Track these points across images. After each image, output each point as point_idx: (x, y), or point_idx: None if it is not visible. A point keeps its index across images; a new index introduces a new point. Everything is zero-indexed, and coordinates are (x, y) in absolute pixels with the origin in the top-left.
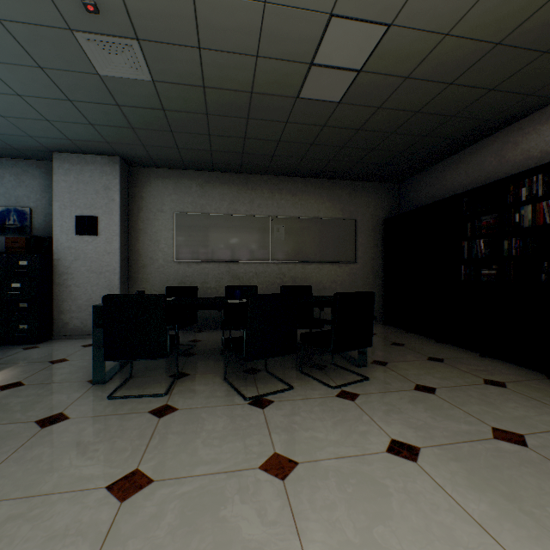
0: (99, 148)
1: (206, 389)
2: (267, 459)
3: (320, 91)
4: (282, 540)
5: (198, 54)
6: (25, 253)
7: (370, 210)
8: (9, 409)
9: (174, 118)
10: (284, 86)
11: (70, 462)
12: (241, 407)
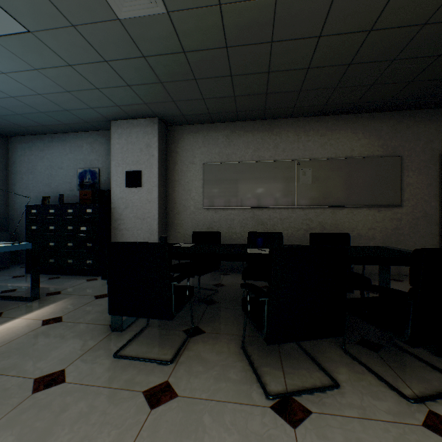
0: (140, 111)
1: (218, 362)
2: None
3: None
4: None
5: None
6: (91, 203)
7: (421, 143)
8: (29, 353)
9: (195, 60)
10: None
11: None
12: (259, 414)
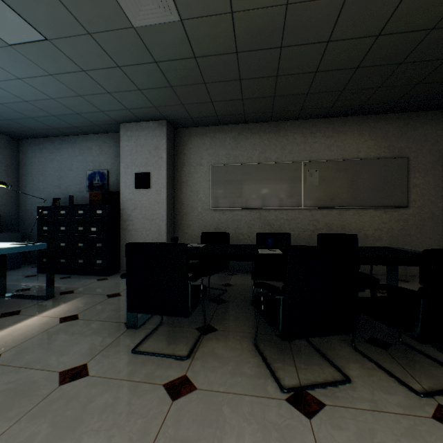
0: (149, 114)
1: (232, 358)
2: None
3: None
4: None
5: None
6: (101, 204)
7: (428, 145)
8: (51, 348)
9: (205, 65)
10: None
11: None
12: (276, 406)
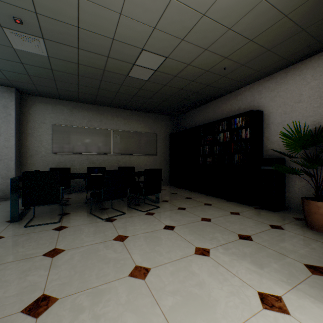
0: (0, 81)
1: (81, 218)
2: (116, 237)
3: (138, 75)
4: (123, 255)
5: (77, 50)
6: None
7: (164, 129)
8: None
9: (58, 74)
10: (121, 70)
11: (17, 251)
12: (101, 223)
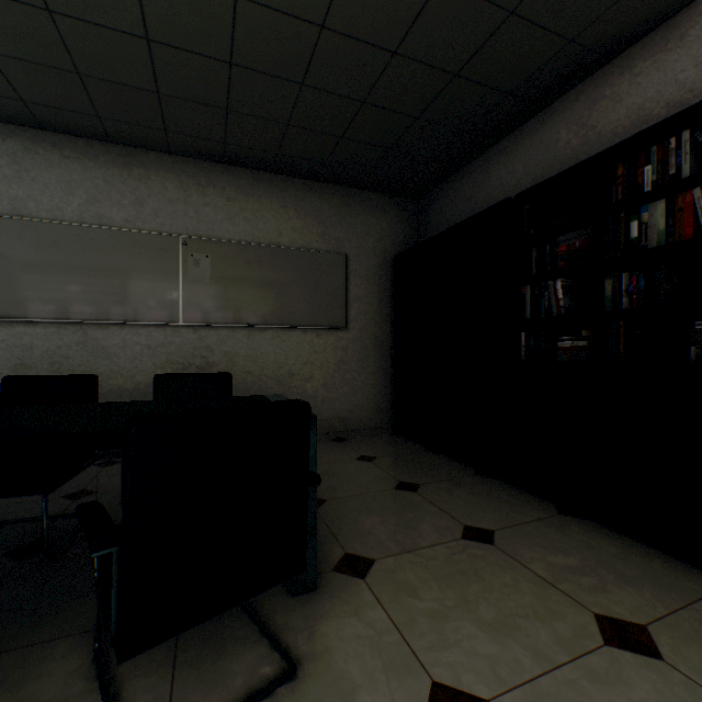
0: None
1: None
2: None
3: None
4: None
5: None
6: None
7: (372, 241)
8: None
9: None
10: None
11: None
12: None
